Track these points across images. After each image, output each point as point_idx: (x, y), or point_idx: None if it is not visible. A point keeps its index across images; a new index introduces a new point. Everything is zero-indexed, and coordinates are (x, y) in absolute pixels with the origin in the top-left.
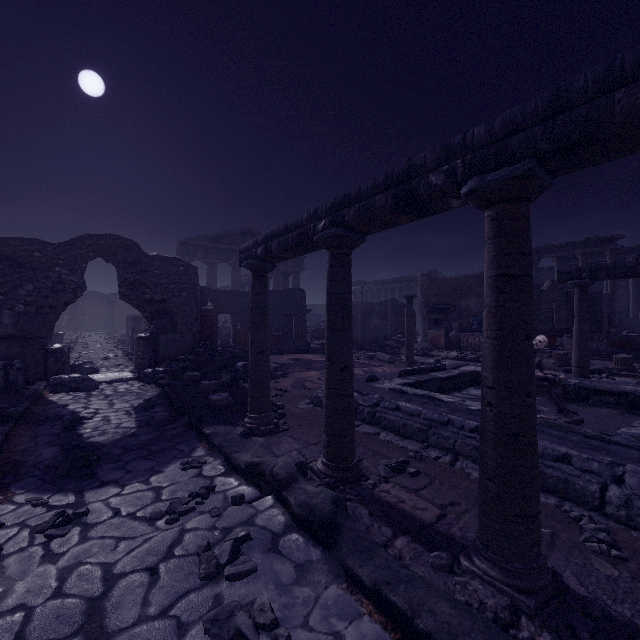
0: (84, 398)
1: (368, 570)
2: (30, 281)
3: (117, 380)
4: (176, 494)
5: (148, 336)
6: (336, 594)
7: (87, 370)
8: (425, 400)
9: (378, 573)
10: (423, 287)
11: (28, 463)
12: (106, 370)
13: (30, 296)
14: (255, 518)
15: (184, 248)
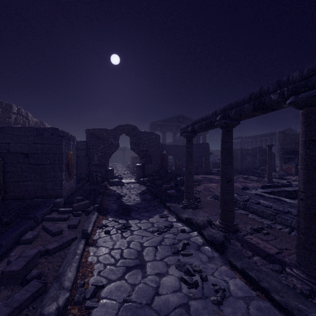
0: (120, 188)
1: (239, 263)
2: (102, 144)
3: (130, 182)
4: (159, 225)
5: (141, 165)
6: (225, 269)
7: (119, 178)
8: (275, 200)
9: (244, 264)
10: (280, 139)
11: (109, 208)
12: (125, 178)
13: (102, 149)
14: (190, 238)
15: (152, 126)
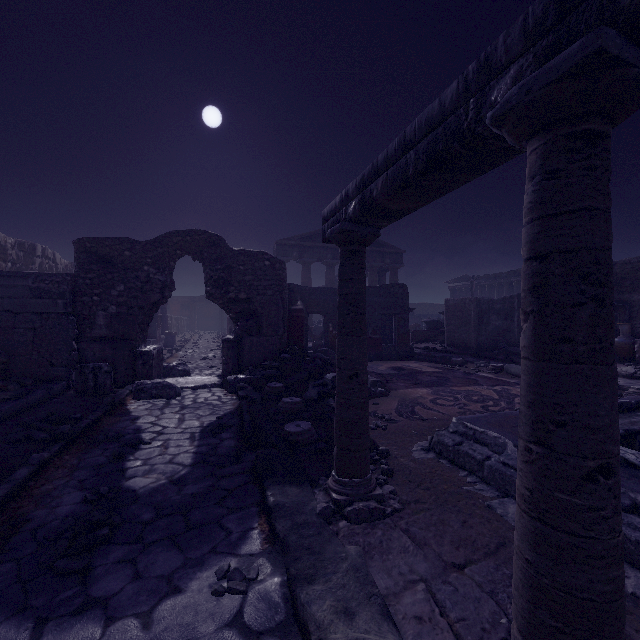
0: (159, 409)
1: None
2: (121, 281)
3: (201, 386)
4: None
5: (232, 339)
6: None
7: (179, 372)
8: None
9: None
10: None
11: (32, 523)
12: (198, 372)
13: (121, 297)
14: None
15: (280, 249)
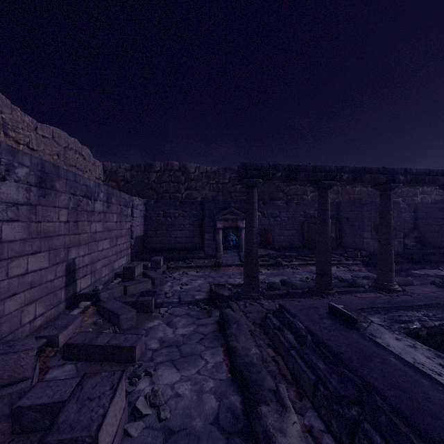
0: None
1: None
2: None
3: None
4: None
5: None
6: None
7: None
8: None
9: None
10: None
11: None
12: None
13: None
14: None
15: None
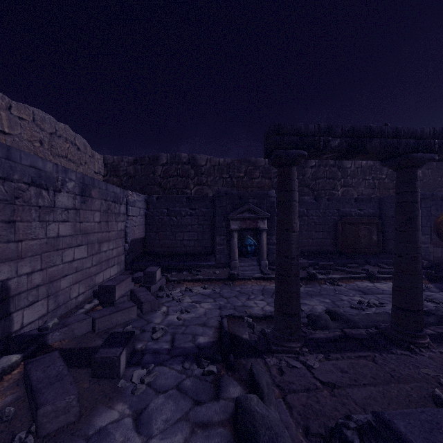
0: None
1: None
2: None
3: None
4: None
5: None
6: None
7: None
8: None
9: None
10: None
11: None
12: None
13: None
14: None
15: None
